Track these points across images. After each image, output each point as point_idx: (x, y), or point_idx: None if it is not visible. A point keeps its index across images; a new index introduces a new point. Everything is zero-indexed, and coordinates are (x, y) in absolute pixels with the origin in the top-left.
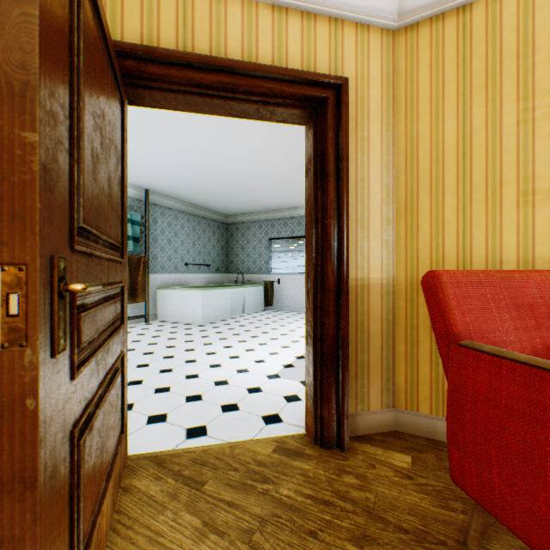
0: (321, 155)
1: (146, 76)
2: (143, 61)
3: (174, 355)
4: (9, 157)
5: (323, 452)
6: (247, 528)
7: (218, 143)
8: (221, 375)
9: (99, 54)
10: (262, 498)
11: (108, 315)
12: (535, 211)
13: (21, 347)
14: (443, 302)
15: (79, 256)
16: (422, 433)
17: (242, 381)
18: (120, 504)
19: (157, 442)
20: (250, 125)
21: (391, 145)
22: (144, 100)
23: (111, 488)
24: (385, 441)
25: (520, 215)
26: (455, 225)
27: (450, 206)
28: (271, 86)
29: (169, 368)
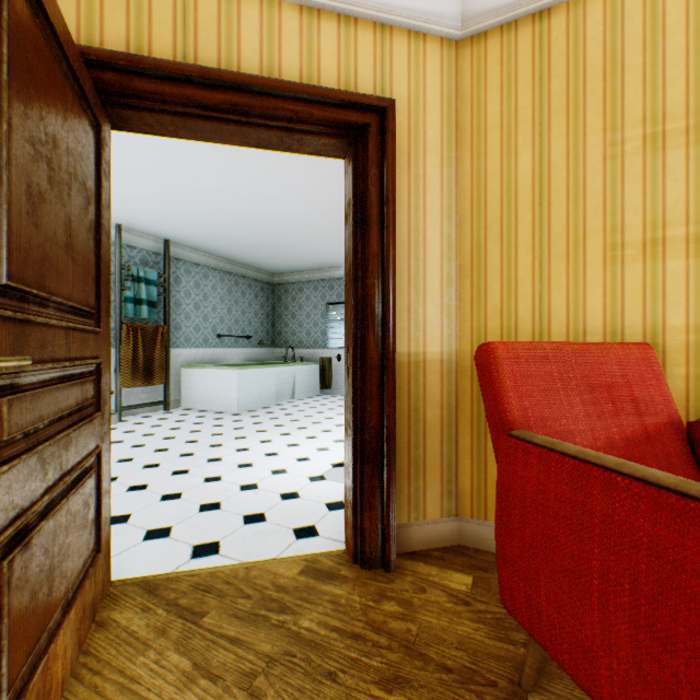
0: (362, 197)
1: (131, 92)
2: (128, 74)
3: (195, 452)
4: None
5: (363, 573)
6: (250, 670)
7: (253, 181)
8: (250, 478)
9: (44, 63)
10: (275, 631)
11: (66, 400)
12: (625, 269)
13: None
14: (497, 381)
15: (2, 323)
16: (491, 547)
17: (276, 484)
18: (90, 643)
19: (153, 563)
20: (292, 159)
21: (454, 185)
22: (133, 124)
23: (74, 622)
24: (444, 558)
25: (607, 274)
26: (530, 286)
27: (525, 263)
28: (297, 108)
29: (185, 468)
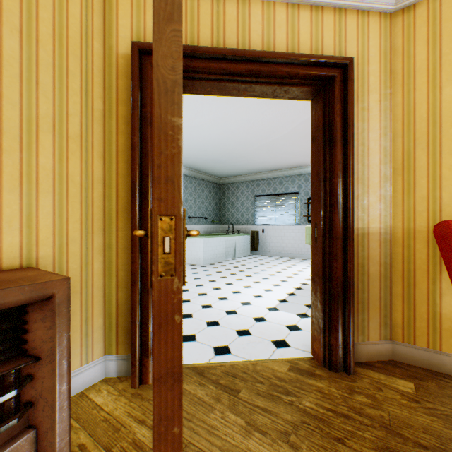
0: (329, 125)
1: (191, 69)
2: (189, 58)
3: (188, 289)
4: (164, 137)
5: (332, 374)
6: (283, 430)
7: (221, 119)
8: (229, 306)
9: None
10: (289, 407)
11: None
12: None
13: (171, 276)
14: None
15: None
16: (419, 364)
17: (248, 311)
18: None
19: (193, 356)
20: (249, 103)
21: (388, 113)
22: (186, 89)
23: None
24: (385, 368)
25: None
26: None
27: (448, 164)
28: (288, 69)
29: (187, 299)
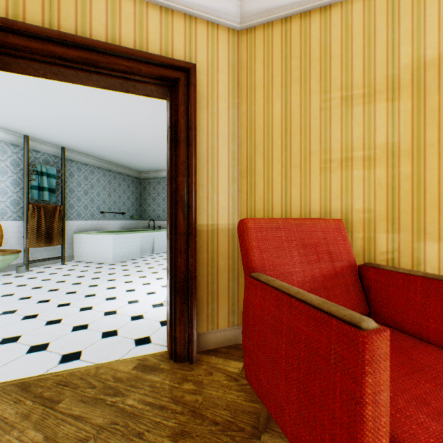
0: (175, 125)
1: (7, 45)
2: (4, 32)
3: (77, 291)
4: None
5: (175, 365)
6: (85, 437)
7: (119, 111)
8: (112, 307)
9: None
10: (108, 409)
11: None
12: (332, 175)
13: None
14: (248, 243)
15: None
16: None
17: (130, 310)
18: None
19: (30, 369)
20: (144, 97)
21: (236, 120)
22: (12, 67)
23: None
24: (228, 352)
25: (322, 177)
26: (280, 184)
27: (277, 169)
28: (130, 65)
29: (68, 302)
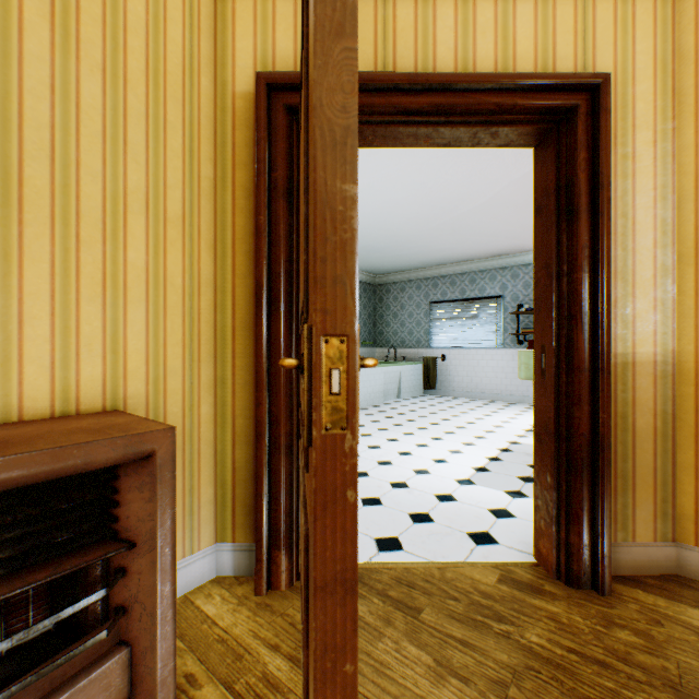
0: (567, 185)
1: None
2: None
3: None
4: (331, 215)
5: (572, 592)
6: (497, 678)
7: (381, 185)
8: (395, 476)
9: None
10: (504, 641)
11: None
12: None
13: (342, 430)
14: None
15: None
16: None
17: (425, 484)
18: None
19: None
20: (426, 157)
21: (669, 161)
22: None
23: None
24: (665, 588)
25: None
26: None
27: None
28: (499, 100)
29: None
